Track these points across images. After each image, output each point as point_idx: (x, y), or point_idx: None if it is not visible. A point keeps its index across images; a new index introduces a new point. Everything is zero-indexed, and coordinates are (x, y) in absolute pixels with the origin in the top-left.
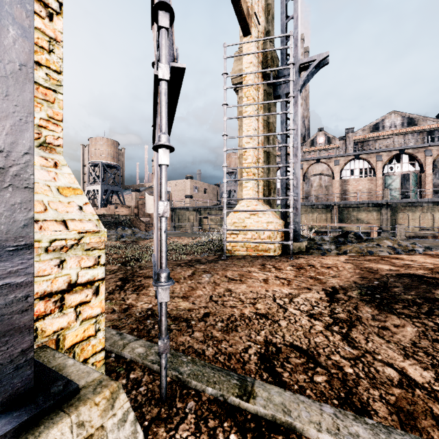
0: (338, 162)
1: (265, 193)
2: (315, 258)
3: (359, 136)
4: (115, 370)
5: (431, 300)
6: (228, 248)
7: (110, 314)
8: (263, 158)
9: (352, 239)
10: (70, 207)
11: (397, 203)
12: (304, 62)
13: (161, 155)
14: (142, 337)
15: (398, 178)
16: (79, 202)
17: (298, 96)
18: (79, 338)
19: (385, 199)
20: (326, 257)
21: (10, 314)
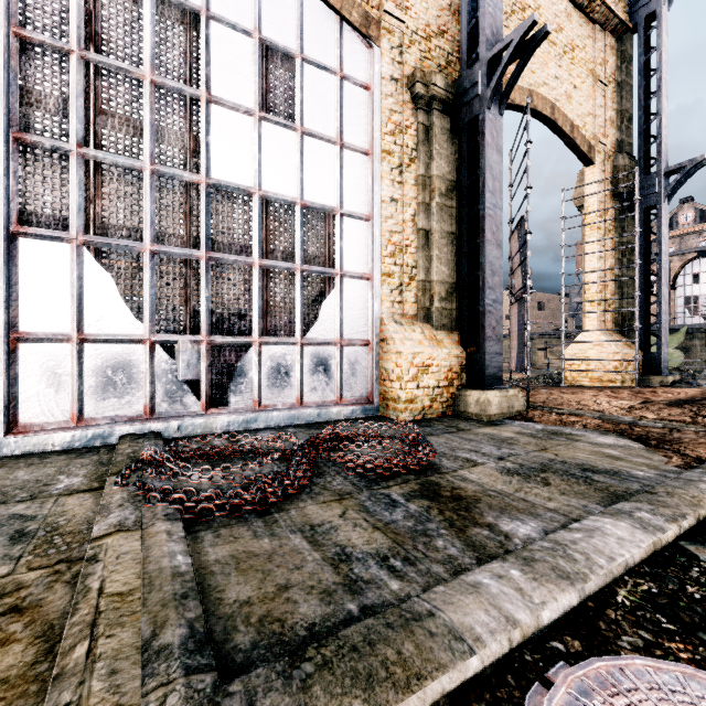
0: None
1: (616, 321)
2: (668, 388)
3: None
4: None
5: None
6: (567, 379)
7: None
8: (612, 284)
9: None
10: None
11: None
12: (670, 170)
13: (528, 327)
14: None
15: None
16: None
17: (663, 208)
18: None
19: None
20: (683, 388)
21: (500, 367)
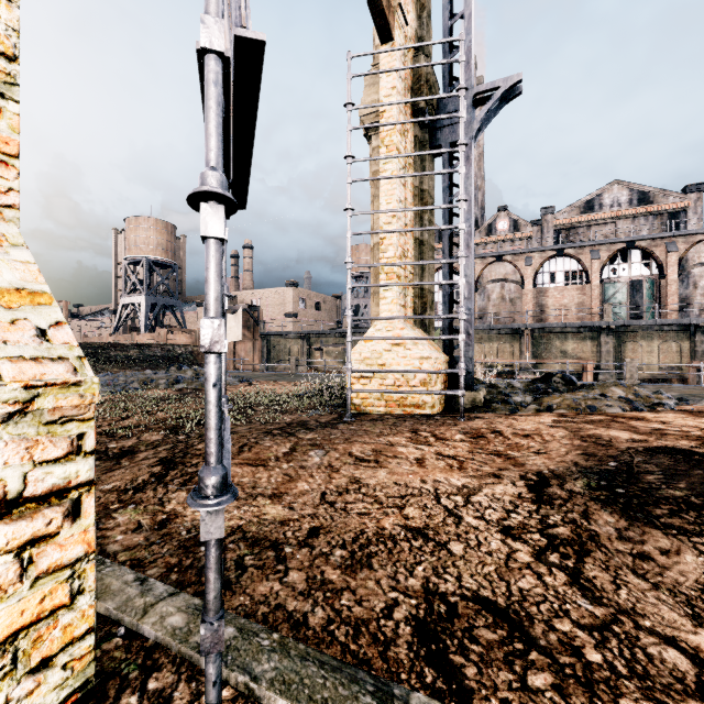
0: (531, 260)
1: (417, 308)
2: (502, 418)
3: (562, 219)
4: (119, 669)
5: None
6: (354, 402)
7: (131, 534)
8: (413, 251)
9: (559, 384)
10: (16, 331)
11: (624, 326)
12: (481, 90)
13: (206, 216)
14: (186, 585)
15: (624, 286)
16: (41, 321)
17: (472, 147)
18: (30, 616)
19: (606, 320)
20: (521, 417)
21: None
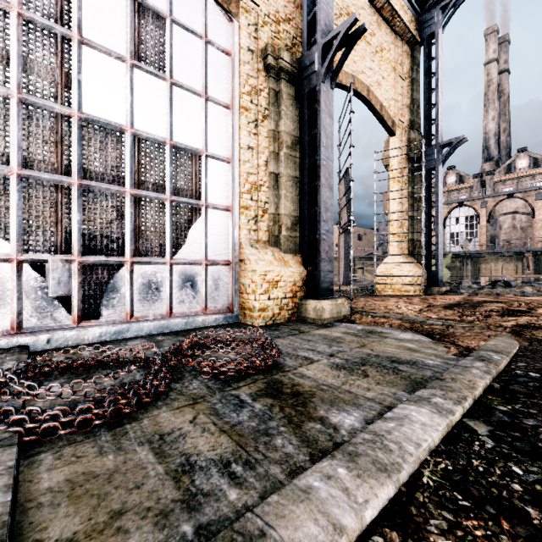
0: (541, 195)
1: (410, 248)
2: (443, 296)
3: None
4: None
5: (475, 306)
6: (378, 290)
7: None
8: (407, 222)
9: (500, 286)
10: None
11: None
12: (443, 143)
13: (351, 252)
14: None
15: None
16: None
17: (439, 170)
18: None
19: None
20: (452, 295)
21: (331, 282)
